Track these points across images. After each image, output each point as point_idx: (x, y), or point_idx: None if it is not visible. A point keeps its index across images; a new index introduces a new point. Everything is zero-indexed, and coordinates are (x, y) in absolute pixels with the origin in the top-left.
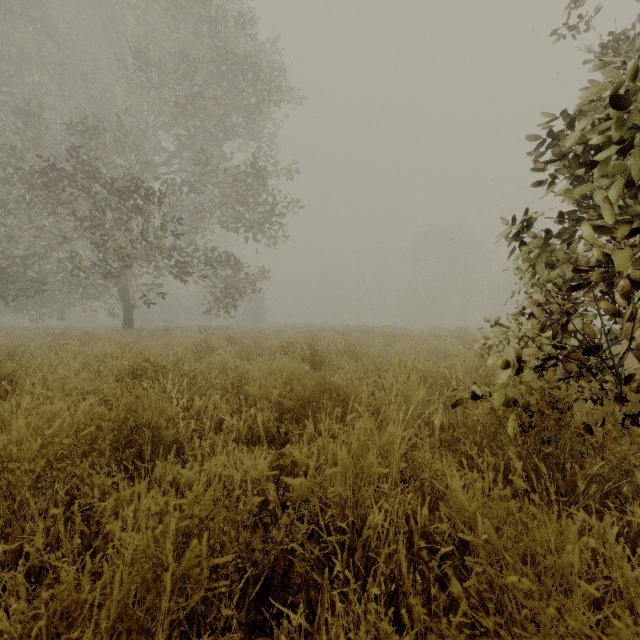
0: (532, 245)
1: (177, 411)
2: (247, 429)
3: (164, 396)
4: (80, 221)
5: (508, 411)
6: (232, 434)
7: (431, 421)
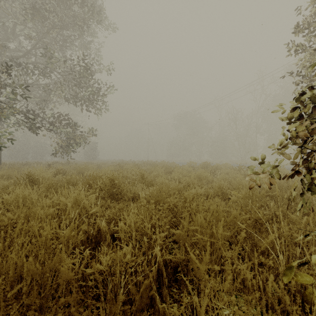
0: None
1: None
2: None
3: None
4: None
5: None
6: None
7: None
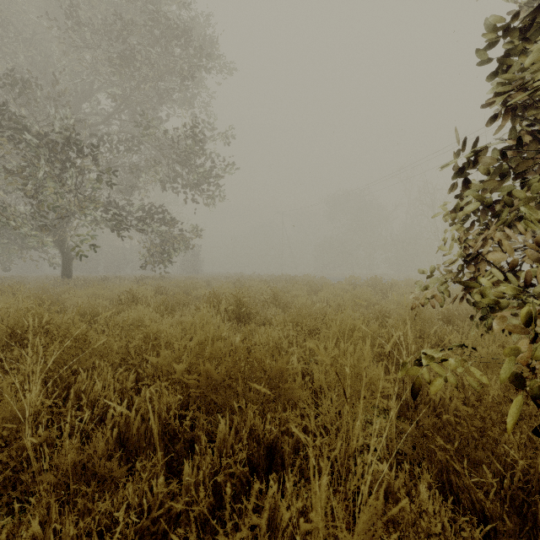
0: (493, 183)
1: (29, 404)
2: (140, 420)
3: (5, 385)
4: (7, 171)
5: (509, 404)
6: (119, 427)
7: (386, 405)
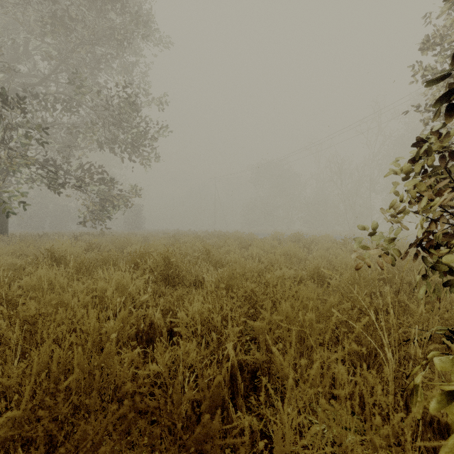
0: None
1: None
2: None
3: None
4: None
5: None
6: None
7: None
